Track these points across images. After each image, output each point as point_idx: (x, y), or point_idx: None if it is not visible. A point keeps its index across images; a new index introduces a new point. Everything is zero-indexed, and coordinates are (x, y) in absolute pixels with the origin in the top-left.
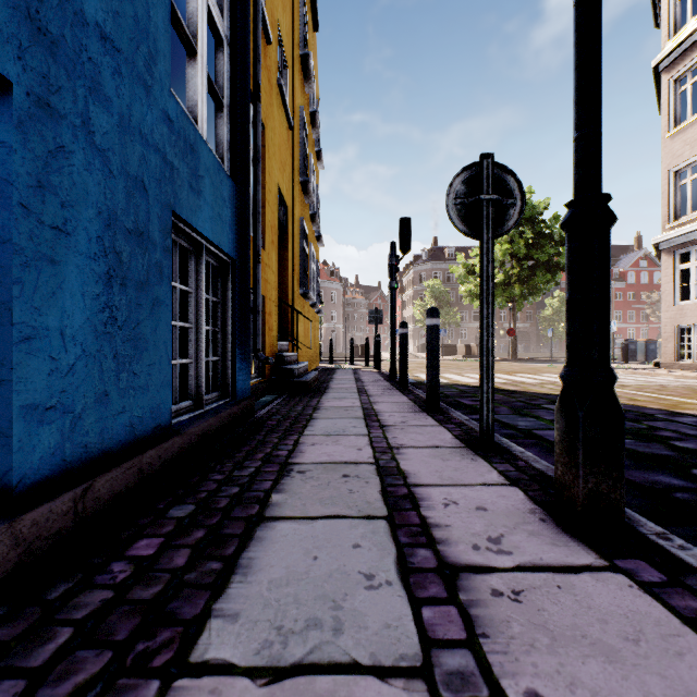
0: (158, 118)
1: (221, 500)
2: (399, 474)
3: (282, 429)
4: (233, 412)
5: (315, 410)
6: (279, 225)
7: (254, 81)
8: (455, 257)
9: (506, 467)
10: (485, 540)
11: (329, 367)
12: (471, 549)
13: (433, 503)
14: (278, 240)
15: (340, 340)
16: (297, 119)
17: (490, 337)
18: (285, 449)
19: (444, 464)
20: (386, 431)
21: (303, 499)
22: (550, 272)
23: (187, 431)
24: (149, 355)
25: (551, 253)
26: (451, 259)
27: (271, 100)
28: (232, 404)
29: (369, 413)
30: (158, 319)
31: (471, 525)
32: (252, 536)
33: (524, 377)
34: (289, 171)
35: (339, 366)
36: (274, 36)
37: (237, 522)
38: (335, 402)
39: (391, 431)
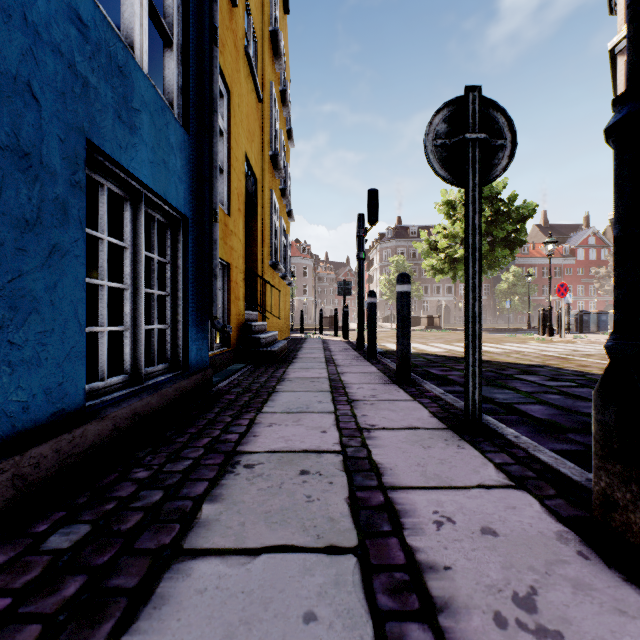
0: (60, 11)
1: (131, 515)
2: (371, 469)
3: (239, 405)
4: (183, 386)
5: (279, 381)
6: (247, 196)
7: (210, 22)
8: (418, 235)
9: (503, 458)
10: (510, 603)
11: (299, 337)
12: (493, 625)
13: (421, 521)
14: (247, 210)
15: (311, 312)
16: (267, 93)
17: (477, 300)
18: (237, 431)
19: (426, 453)
20: (354, 408)
21: (243, 513)
22: (508, 248)
23: (110, 414)
24: (43, 319)
25: (509, 229)
26: (414, 237)
27: (238, 66)
28: (182, 377)
29: (336, 385)
30: (60, 272)
31: (481, 567)
32: (150, 593)
33: (487, 346)
34: (258, 143)
35: (309, 336)
36: (242, 2)
37: (139, 560)
38: (302, 372)
39: (360, 408)
